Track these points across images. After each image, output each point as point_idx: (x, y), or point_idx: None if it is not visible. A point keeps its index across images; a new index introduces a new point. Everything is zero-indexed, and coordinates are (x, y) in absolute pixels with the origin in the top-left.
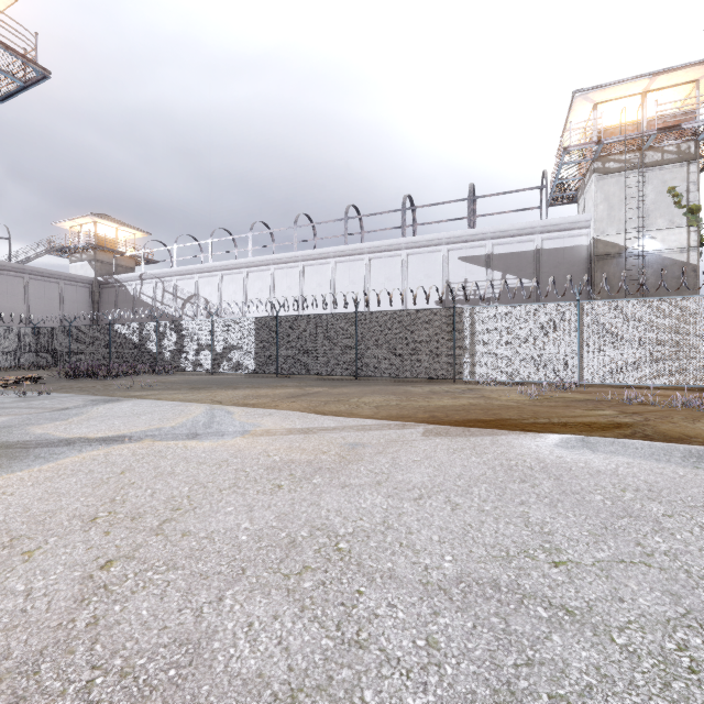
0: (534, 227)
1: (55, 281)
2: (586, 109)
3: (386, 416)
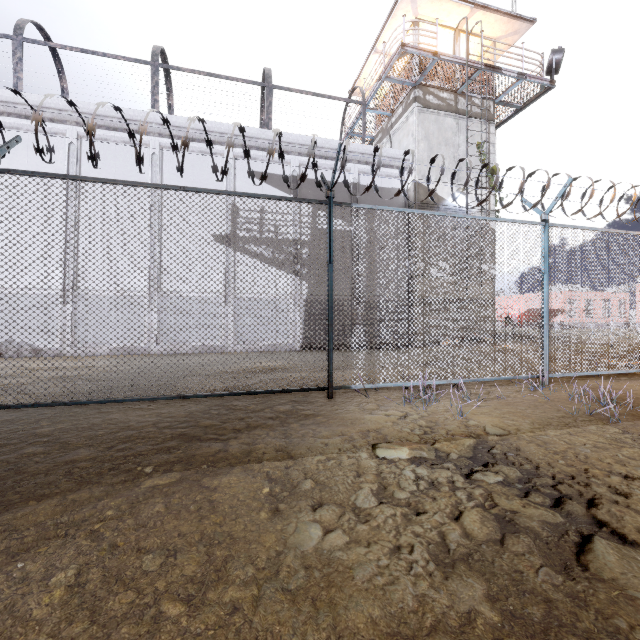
0: (352, 151)
1: None
2: (405, 23)
3: None
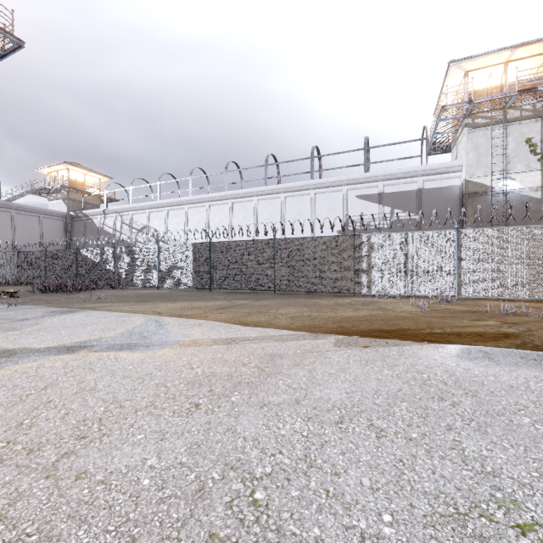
0: (416, 171)
1: (36, 215)
2: (459, 76)
3: (300, 326)
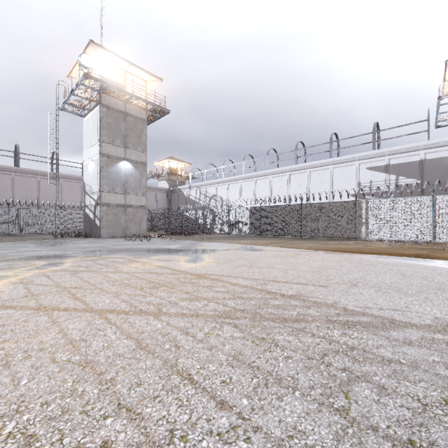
0: (418, 146)
1: (154, 191)
2: None
3: (312, 249)
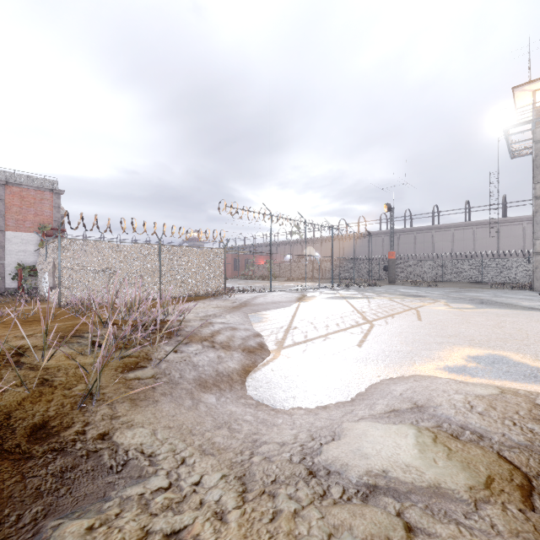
0: None
1: None
2: None
3: None
